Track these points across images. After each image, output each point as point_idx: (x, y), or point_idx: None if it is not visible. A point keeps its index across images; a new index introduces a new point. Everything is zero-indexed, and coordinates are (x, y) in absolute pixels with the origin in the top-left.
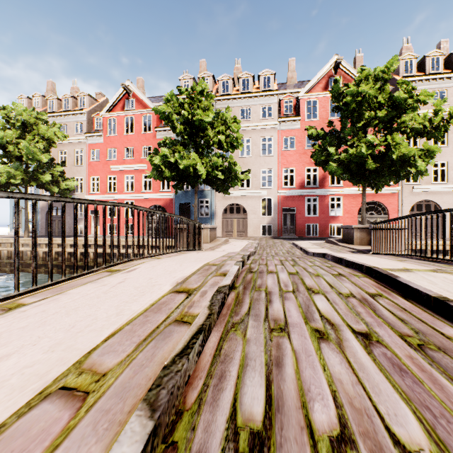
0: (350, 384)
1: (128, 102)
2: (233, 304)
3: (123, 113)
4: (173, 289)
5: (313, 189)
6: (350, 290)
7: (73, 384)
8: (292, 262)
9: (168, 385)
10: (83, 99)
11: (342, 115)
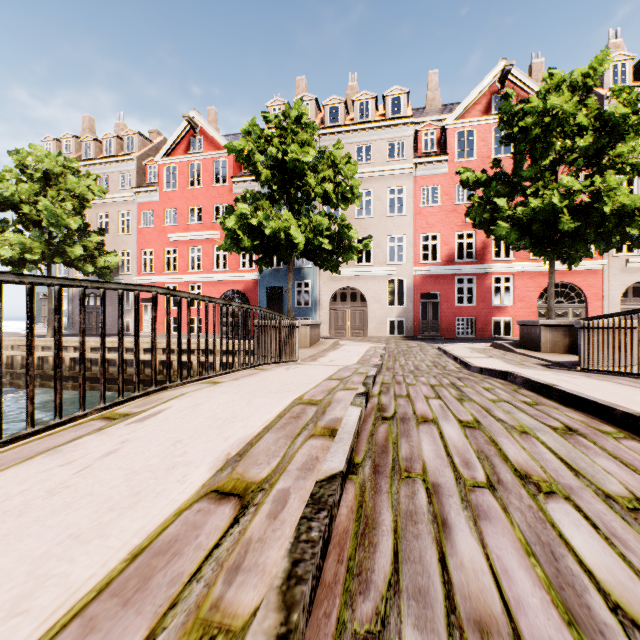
0: None
1: (194, 142)
2: (353, 535)
3: (187, 158)
4: (209, 484)
5: (467, 264)
6: (626, 484)
7: None
8: (455, 392)
9: None
10: (132, 139)
11: (515, 148)
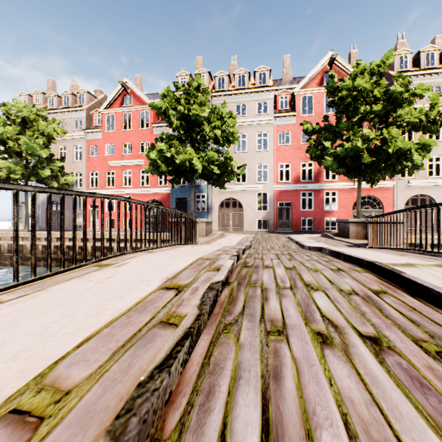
0: (363, 405)
1: (126, 99)
2: (227, 302)
3: (121, 110)
4: (162, 286)
5: (308, 183)
6: (352, 286)
7: (27, 406)
8: (289, 257)
9: (140, 410)
10: (83, 96)
11: (337, 109)
